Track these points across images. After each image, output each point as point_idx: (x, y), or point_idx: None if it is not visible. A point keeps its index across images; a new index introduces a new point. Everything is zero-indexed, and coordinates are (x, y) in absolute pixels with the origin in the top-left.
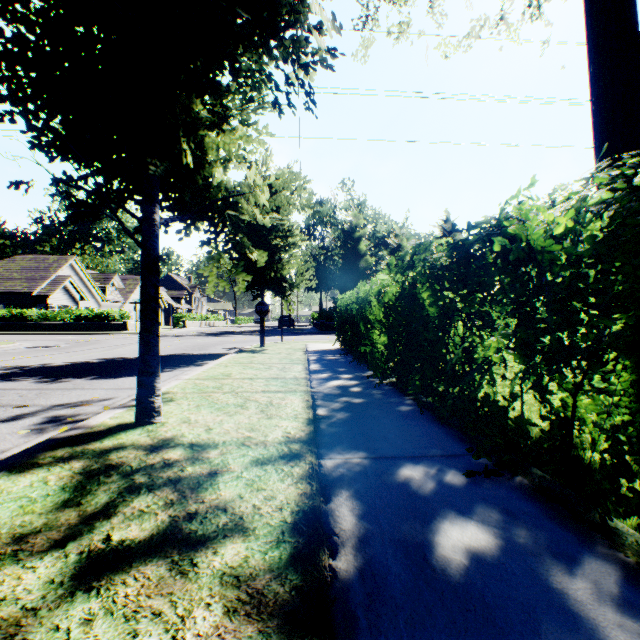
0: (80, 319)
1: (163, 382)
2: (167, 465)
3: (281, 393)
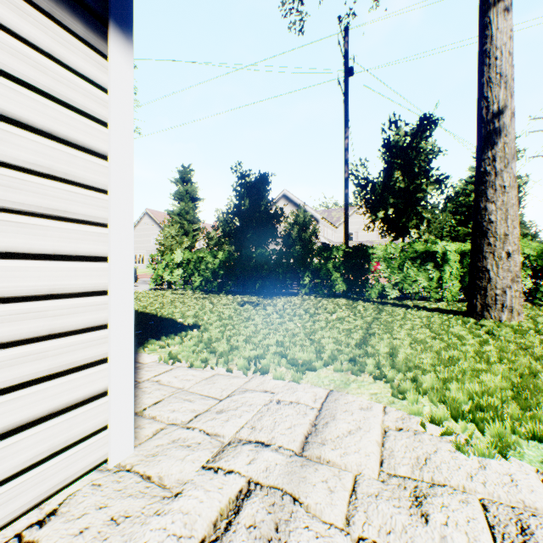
0: None
1: None
2: None
3: None
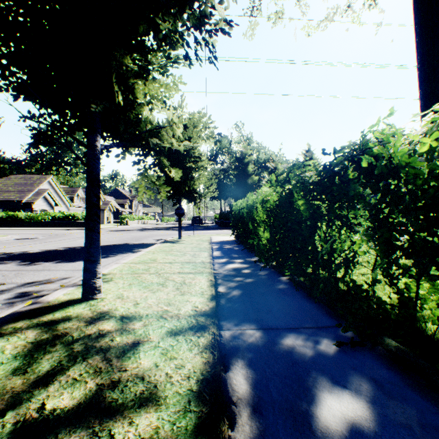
0: (55, 219)
1: (107, 265)
2: (101, 335)
3: (192, 274)
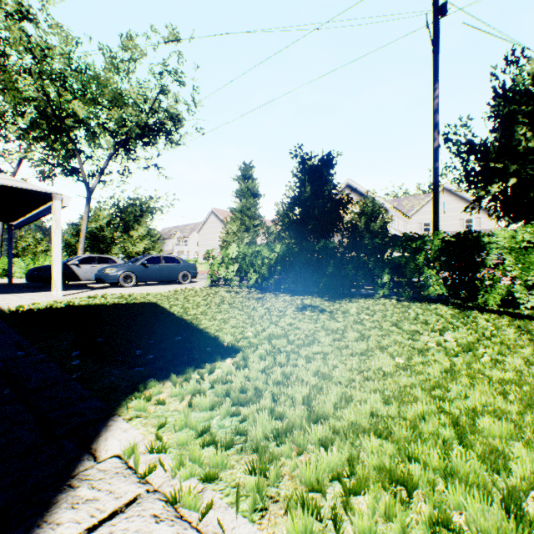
0: None
1: None
2: None
3: None
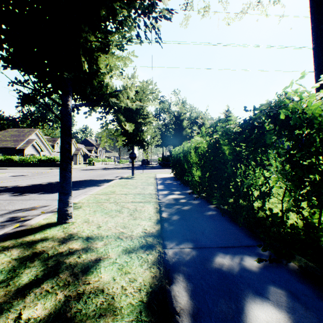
0: (40, 161)
1: (78, 196)
2: (70, 253)
3: (142, 203)
